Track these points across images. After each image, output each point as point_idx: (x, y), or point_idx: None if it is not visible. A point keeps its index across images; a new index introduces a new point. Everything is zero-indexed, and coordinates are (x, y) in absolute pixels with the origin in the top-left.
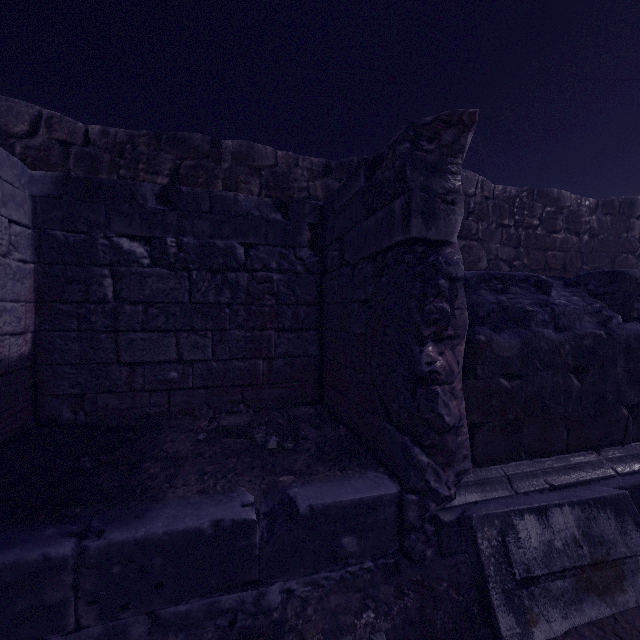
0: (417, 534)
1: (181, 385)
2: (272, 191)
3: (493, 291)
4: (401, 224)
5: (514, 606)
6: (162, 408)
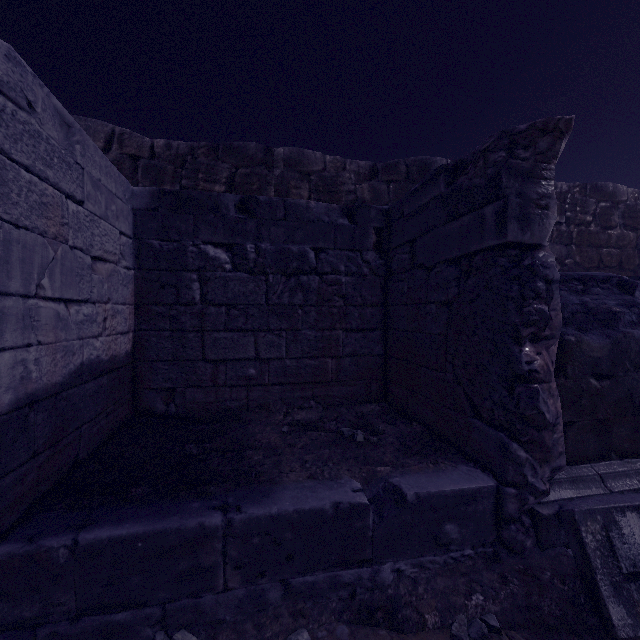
0: (516, 526)
1: (258, 381)
2: (321, 195)
3: (573, 292)
4: (494, 229)
5: (623, 598)
6: (241, 402)
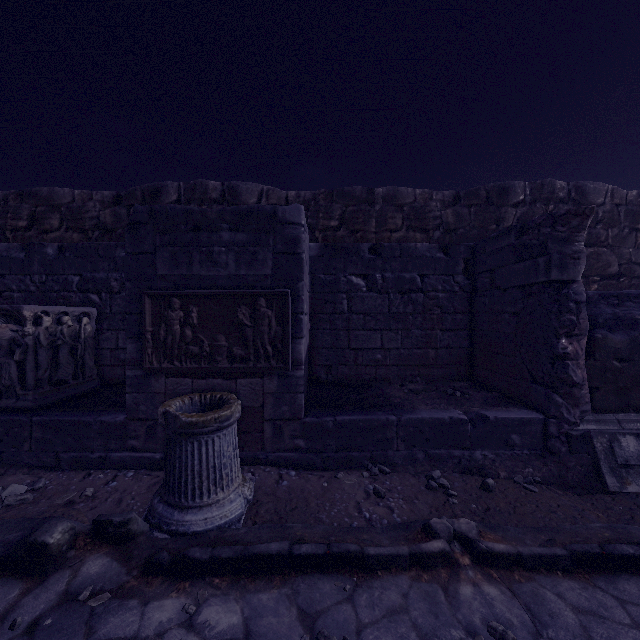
0: (555, 440)
1: (382, 363)
2: (412, 222)
3: (610, 305)
4: (544, 272)
5: (616, 474)
6: (371, 376)
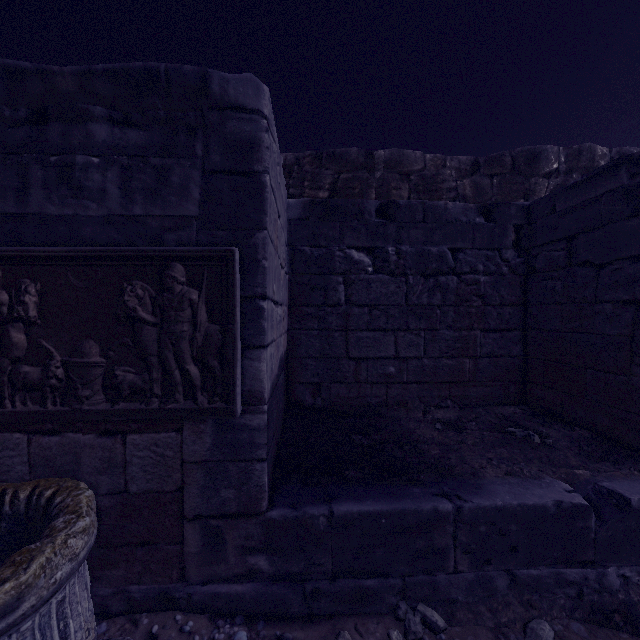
0: None
1: (396, 379)
2: (421, 194)
3: None
4: None
5: None
6: (380, 399)
